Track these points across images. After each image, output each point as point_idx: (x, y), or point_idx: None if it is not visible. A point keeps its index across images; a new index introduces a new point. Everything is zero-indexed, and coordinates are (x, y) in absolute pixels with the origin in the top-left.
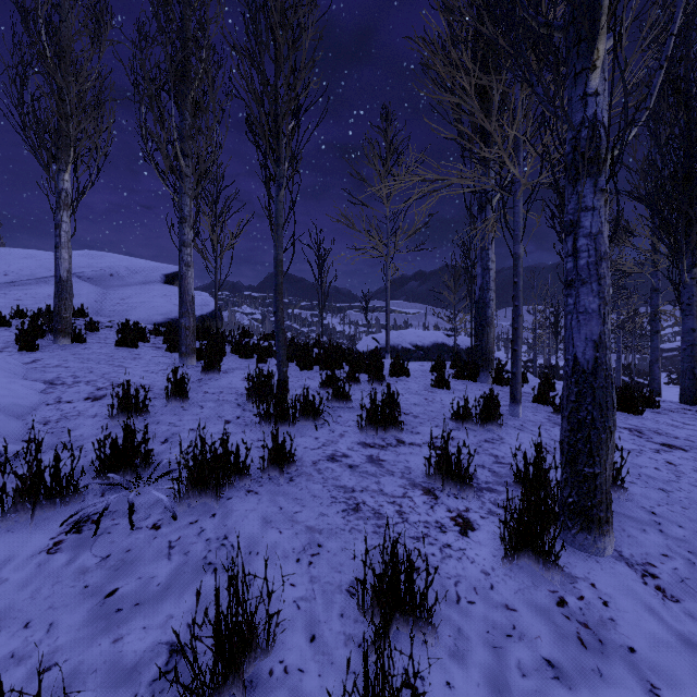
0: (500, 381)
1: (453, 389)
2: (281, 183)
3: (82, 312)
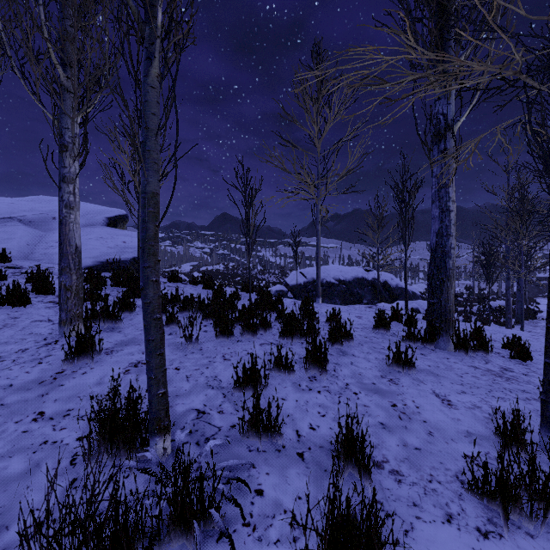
0: (465, 349)
1: (416, 369)
2: (153, 53)
3: (3, 256)
